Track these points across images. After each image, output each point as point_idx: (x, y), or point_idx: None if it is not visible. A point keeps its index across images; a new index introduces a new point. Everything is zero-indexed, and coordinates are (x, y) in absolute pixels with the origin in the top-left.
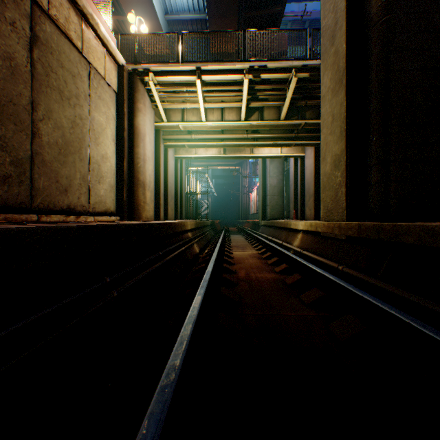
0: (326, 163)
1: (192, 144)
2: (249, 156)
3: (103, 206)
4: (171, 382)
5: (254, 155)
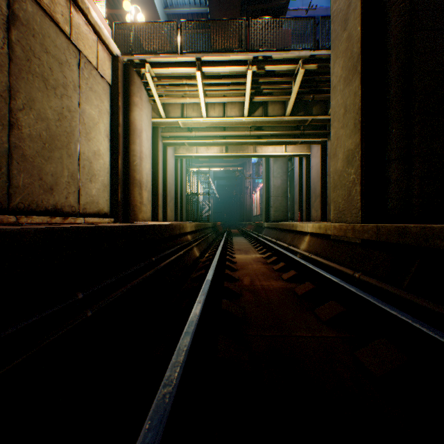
0: (337, 159)
1: (193, 141)
2: (253, 155)
3: (95, 207)
4: None
5: (258, 153)
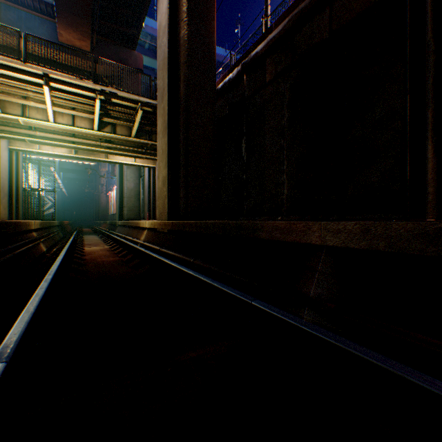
0: (160, 180)
1: (37, 140)
2: (105, 160)
3: None
4: (49, 280)
5: (110, 160)
